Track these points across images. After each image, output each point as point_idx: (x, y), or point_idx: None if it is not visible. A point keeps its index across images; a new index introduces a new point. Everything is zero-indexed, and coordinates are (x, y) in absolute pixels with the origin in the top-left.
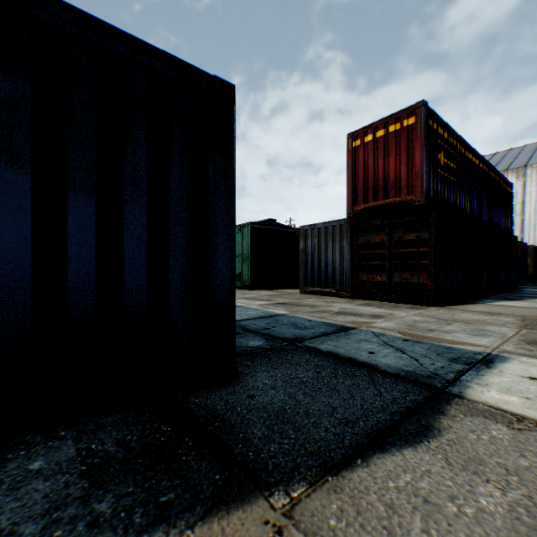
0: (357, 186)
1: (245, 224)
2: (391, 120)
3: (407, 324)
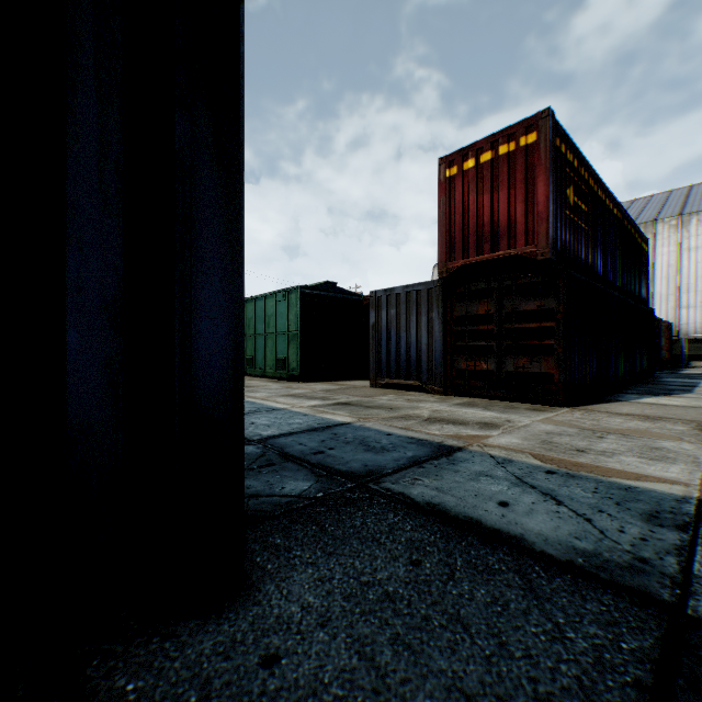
0: (452, 234)
1: (292, 288)
2: (502, 137)
3: (539, 439)
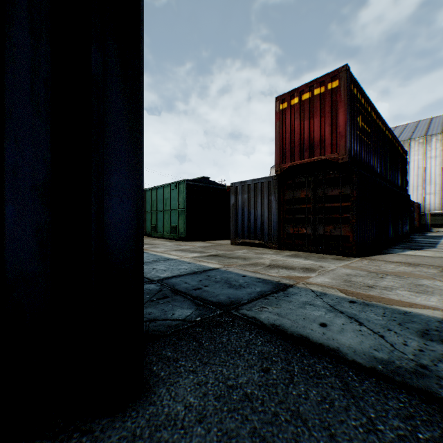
0: (284, 146)
1: (181, 181)
2: (316, 84)
3: (342, 279)
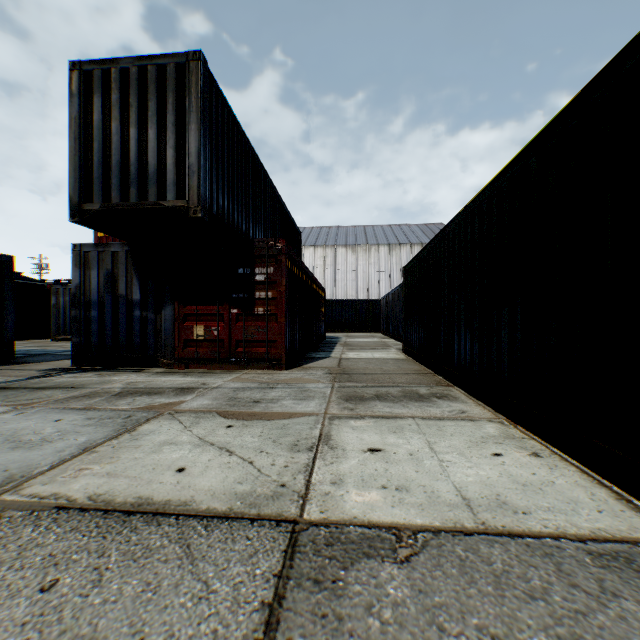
0: None
1: None
2: None
3: None
